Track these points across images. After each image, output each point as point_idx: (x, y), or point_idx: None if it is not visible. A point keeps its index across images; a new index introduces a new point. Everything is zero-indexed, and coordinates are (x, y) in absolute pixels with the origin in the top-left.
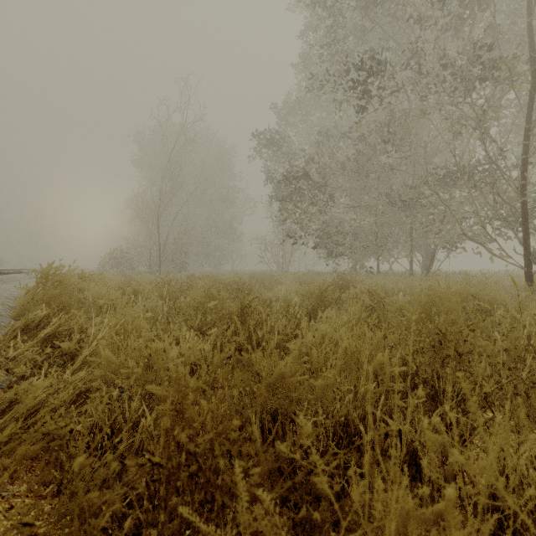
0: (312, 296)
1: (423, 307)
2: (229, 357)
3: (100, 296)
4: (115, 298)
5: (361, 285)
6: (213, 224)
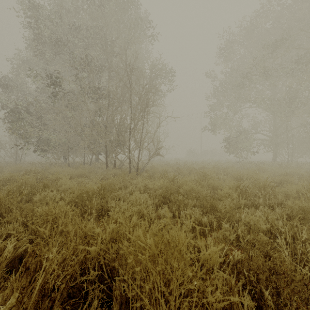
0: (3, 180)
1: (20, 183)
2: None
3: None
4: None
5: (32, 174)
6: None
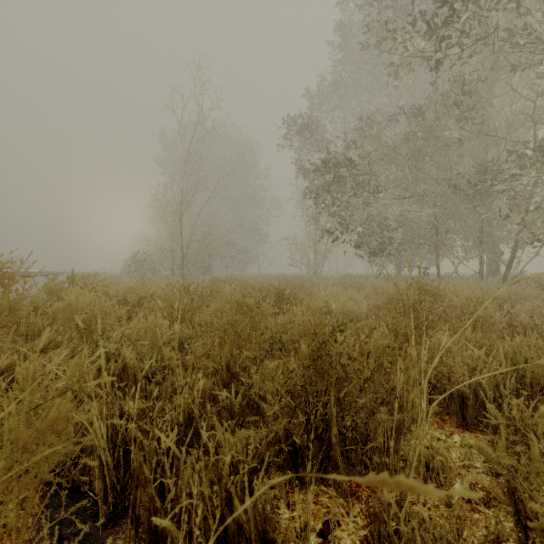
0: (400, 309)
1: None
2: (296, 451)
3: (80, 309)
4: (106, 310)
5: (468, 292)
6: (238, 225)
